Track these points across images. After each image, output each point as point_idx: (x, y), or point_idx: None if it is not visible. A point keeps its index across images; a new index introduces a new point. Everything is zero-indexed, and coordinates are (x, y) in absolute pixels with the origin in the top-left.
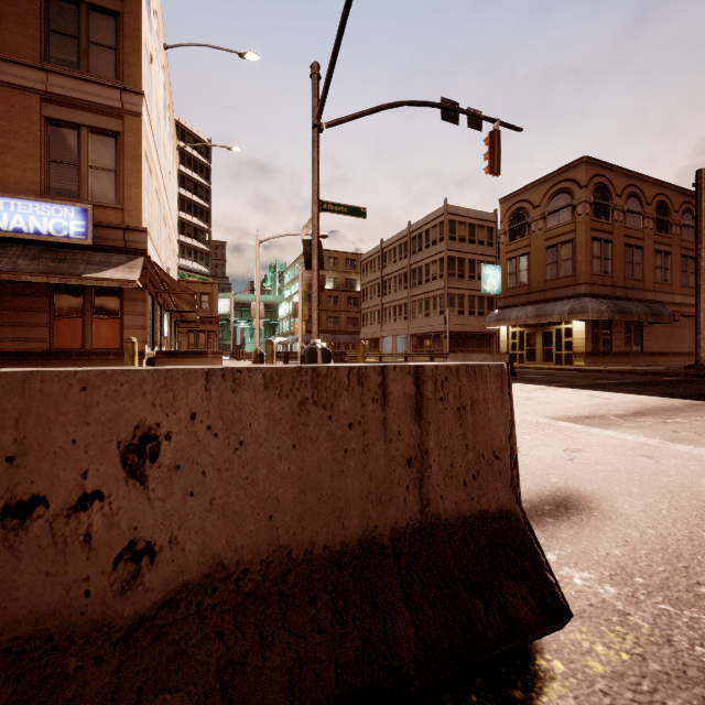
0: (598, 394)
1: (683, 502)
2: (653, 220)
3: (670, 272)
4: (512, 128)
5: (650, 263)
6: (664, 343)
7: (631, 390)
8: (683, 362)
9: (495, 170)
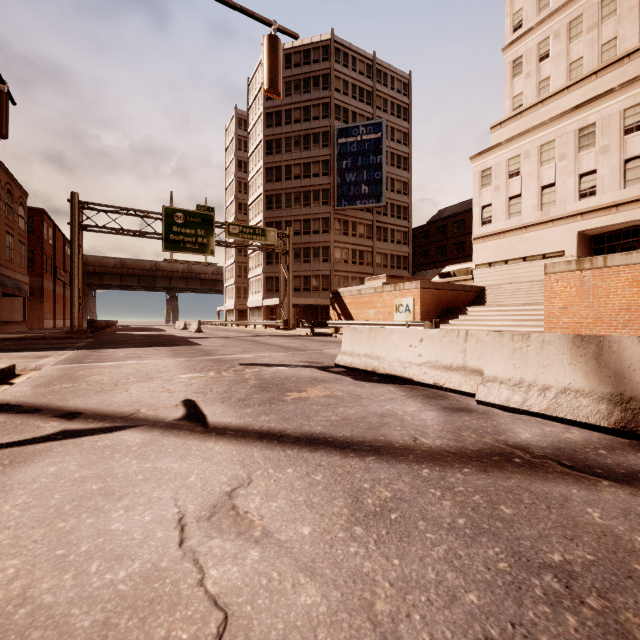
0: (141, 349)
1: (307, 358)
2: (6, 204)
3: (14, 253)
4: (12, 98)
5: (4, 242)
6: (10, 313)
7: (133, 346)
8: (20, 330)
9: (6, 134)
